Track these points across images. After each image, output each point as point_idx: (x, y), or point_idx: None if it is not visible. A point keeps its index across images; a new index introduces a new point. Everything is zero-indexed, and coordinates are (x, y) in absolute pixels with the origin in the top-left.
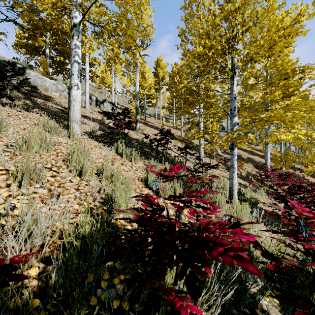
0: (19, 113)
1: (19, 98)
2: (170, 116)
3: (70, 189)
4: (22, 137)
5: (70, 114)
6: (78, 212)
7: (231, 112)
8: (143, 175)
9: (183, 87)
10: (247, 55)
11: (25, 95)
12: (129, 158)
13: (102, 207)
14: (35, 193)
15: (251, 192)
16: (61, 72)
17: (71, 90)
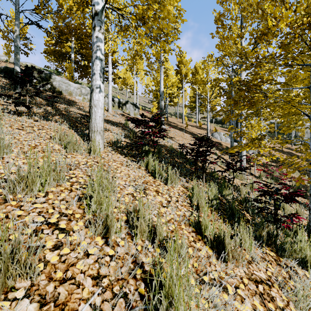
0: (36, 123)
1: (41, 104)
2: (191, 114)
3: (83, 281)
4: (18, 169)
5: (91, 124)
6: None
7: None
8: (193, 217)
9: (237, 81)
10: None
11: (47, 101)
12: (164, 179)
13: None
14: None
15: None
16: (86, 76)
17: (92, 94)
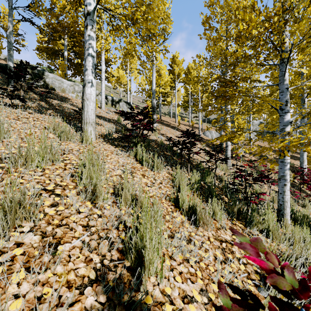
0: (30, 115)
1: (35, 99)
2: (185, 114)
3: (75, 227)
4: (19, 147)
5: (84, 116)
6: (83, 284)
7: (280, 107)
8: (172, 193)
9: (217, 78)
10: (307, 30)
11: (40, 96)
12: (151, 166)
13: (123, 263)
14: (19, 245)
15: (294, 204)
16: (79, 74)
17: (84, 88)
